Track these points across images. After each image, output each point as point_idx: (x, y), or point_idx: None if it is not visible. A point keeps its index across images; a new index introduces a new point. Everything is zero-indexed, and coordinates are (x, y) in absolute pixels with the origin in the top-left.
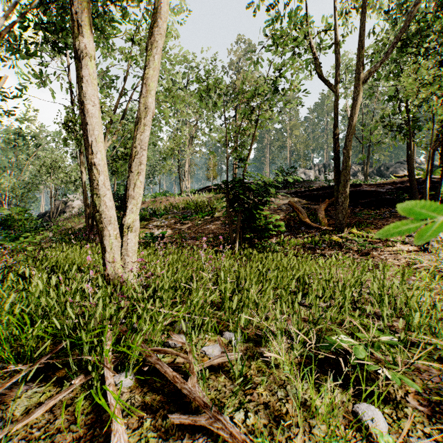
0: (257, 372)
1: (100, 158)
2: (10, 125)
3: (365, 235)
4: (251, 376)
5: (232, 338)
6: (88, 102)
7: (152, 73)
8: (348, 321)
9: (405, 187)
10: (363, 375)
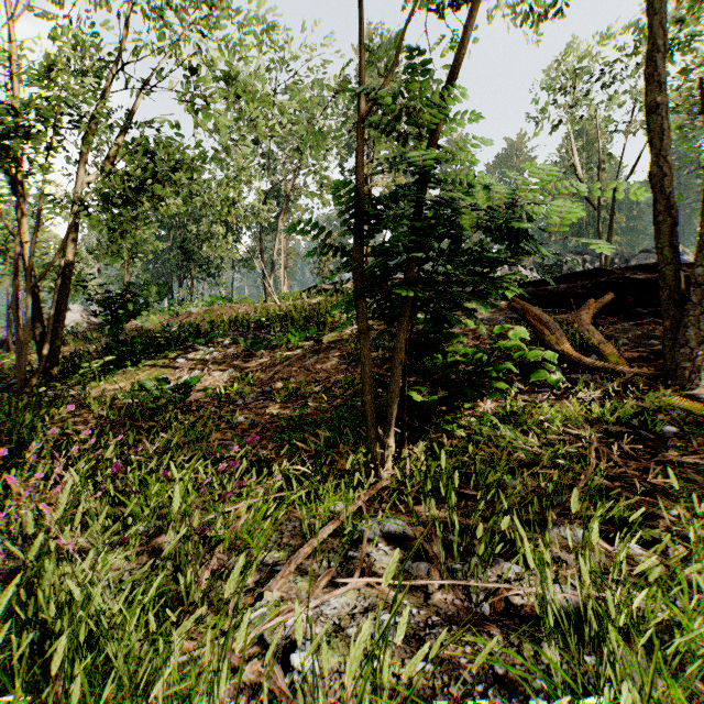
0: None
1: None
2: None
3: None
4: None
5: None
6: None
7: None
8: None
9: None
10: None
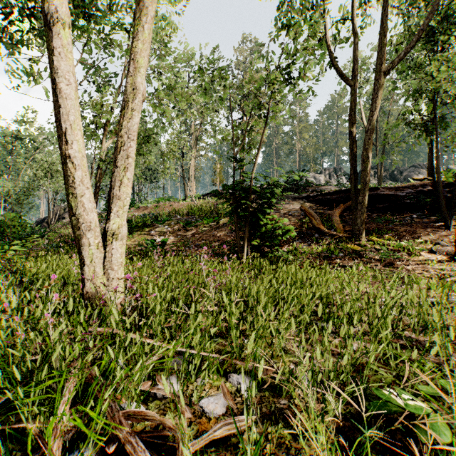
0: (278, 447)
1: (77, 149)
2: (7, 127)
3: (386, 243)
4: (270, 455)
5: (240, 384)
6: (63, 79)
7: (143, 47)
8: (393, 358)
9: (426, 191)
10: (435, 454)
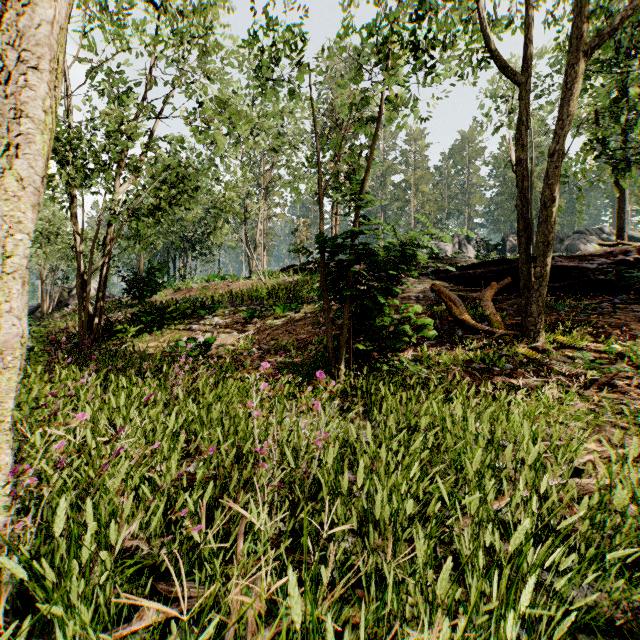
0: None
1: None
2: None
3: (583, 346)
4: None
5: None
6: None
7: None
8: None
9: (631, 261)
10: None
